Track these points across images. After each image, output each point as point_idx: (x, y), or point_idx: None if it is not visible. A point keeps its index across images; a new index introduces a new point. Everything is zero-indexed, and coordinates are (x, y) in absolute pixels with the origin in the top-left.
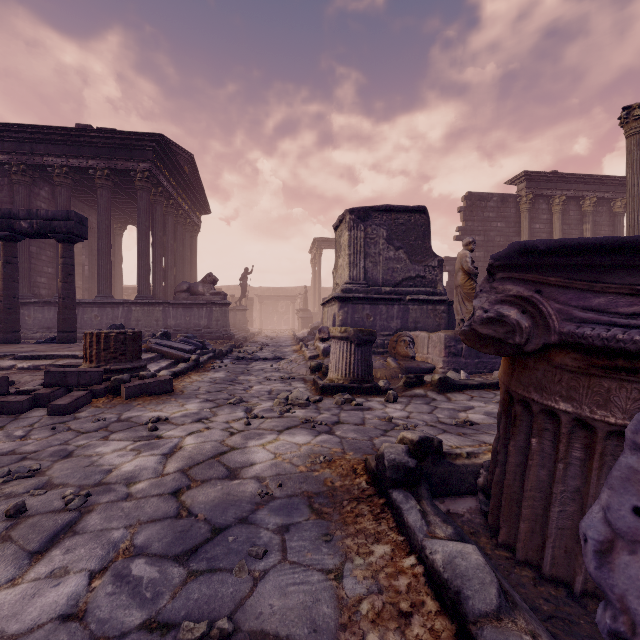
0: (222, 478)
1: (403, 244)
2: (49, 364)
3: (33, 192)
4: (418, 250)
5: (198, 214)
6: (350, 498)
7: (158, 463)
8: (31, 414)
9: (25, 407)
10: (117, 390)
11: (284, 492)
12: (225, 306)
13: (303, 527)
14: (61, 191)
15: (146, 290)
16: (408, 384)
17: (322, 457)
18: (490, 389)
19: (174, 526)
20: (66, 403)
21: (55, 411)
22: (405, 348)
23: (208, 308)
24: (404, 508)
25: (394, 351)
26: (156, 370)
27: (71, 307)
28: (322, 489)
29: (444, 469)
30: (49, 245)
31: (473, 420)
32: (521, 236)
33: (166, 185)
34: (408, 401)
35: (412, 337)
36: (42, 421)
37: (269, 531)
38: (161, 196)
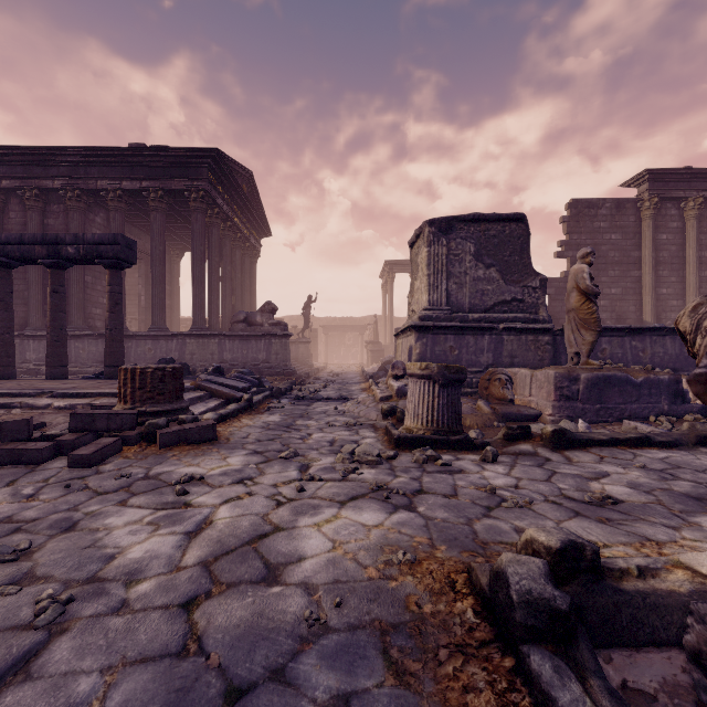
0: (256, 581)
1: (495, 261)
2: (86, 403)
3: (88, 219)
4: (514, 267)
5: (258, 237)
6: (450, 643)
7: (176, 547)
8: (51, 465)
9: (45, 456)
10: (152, 437)
11: (344, 618)
12: (285, 338)
13: (373, 703)
14: (115, 216)
15: (201, 321)
16: (510, 437)
17: (401, 554)
18: (625, 446)
19: (171, 676)
20: (88, 453)
21: (76, 462)
22: (501, 389)
23: (267, 340)
24: (560, 701)
25: (486, 392)
26: (202, 412)
27: (118, 339)
28: (403, 617)
29: (606, 600)
30: (104, 274)
31: (614, 495)
32: (642, 250)
33: (223, 205)
34: (512, 461)
35: (509, 375)
36: (60, 475)
37: (316, 706)
38: (217, 218)
